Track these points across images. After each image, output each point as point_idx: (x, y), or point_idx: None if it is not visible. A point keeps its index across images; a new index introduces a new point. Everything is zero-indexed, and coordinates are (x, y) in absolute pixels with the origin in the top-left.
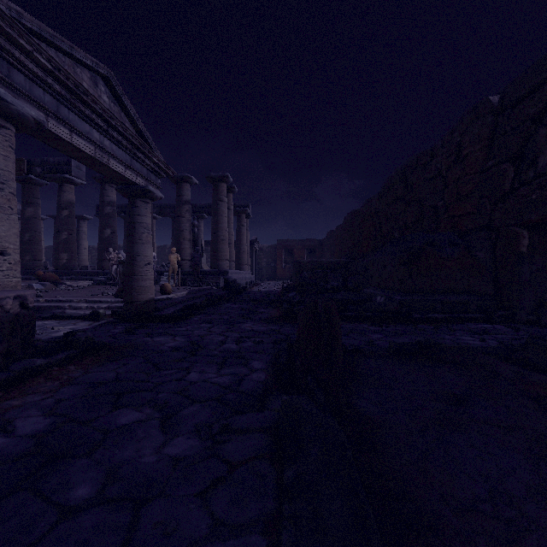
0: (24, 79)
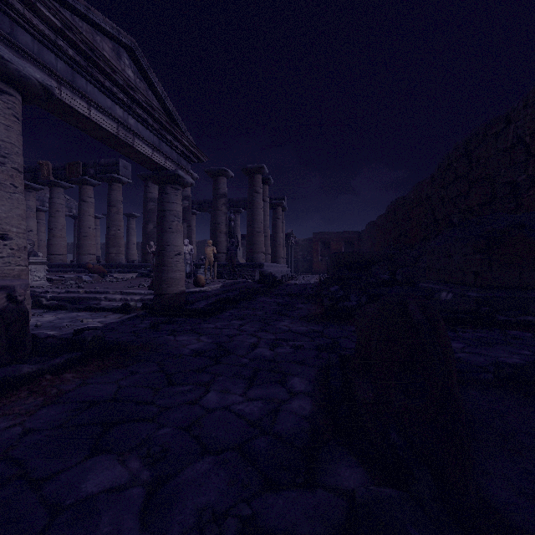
0: (31, 41)
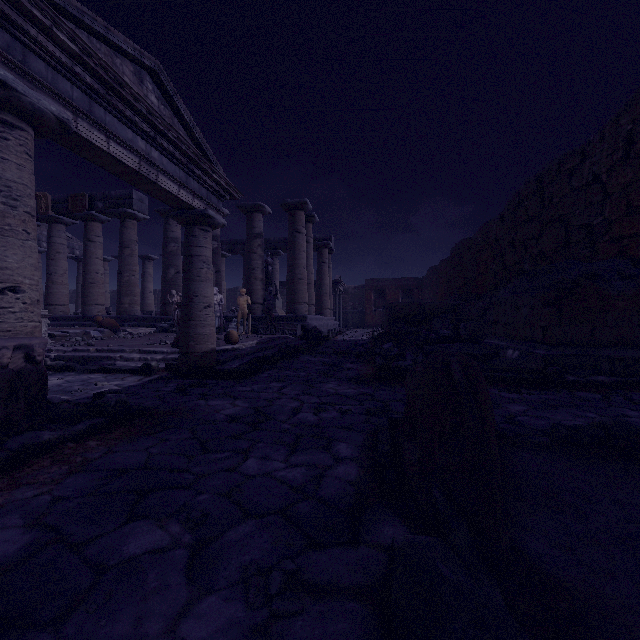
0: (45, 68)
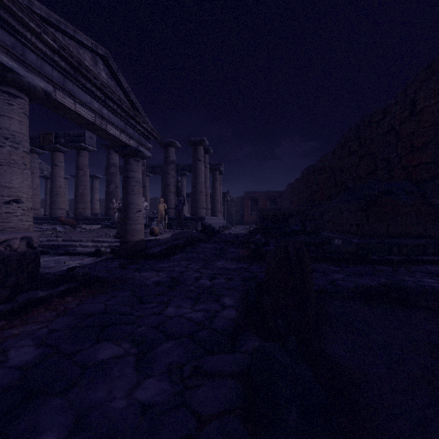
0: (35, 58)
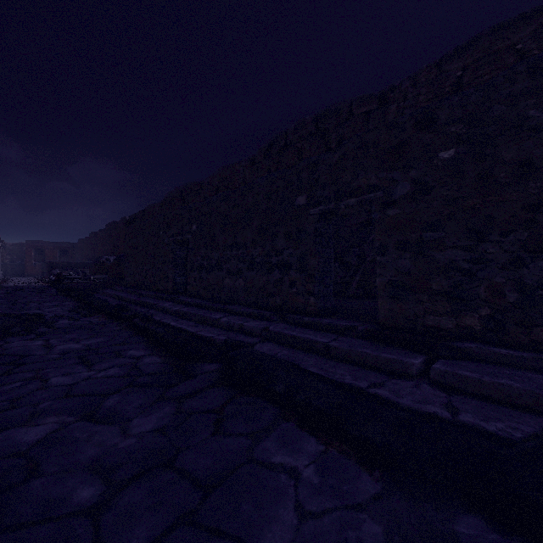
0: None
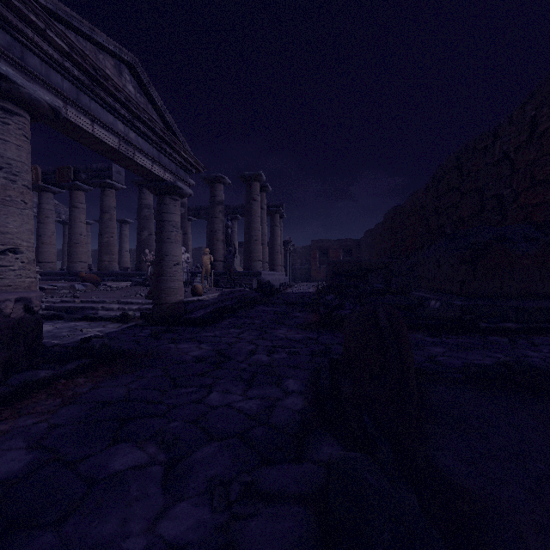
0: (39, 63)
